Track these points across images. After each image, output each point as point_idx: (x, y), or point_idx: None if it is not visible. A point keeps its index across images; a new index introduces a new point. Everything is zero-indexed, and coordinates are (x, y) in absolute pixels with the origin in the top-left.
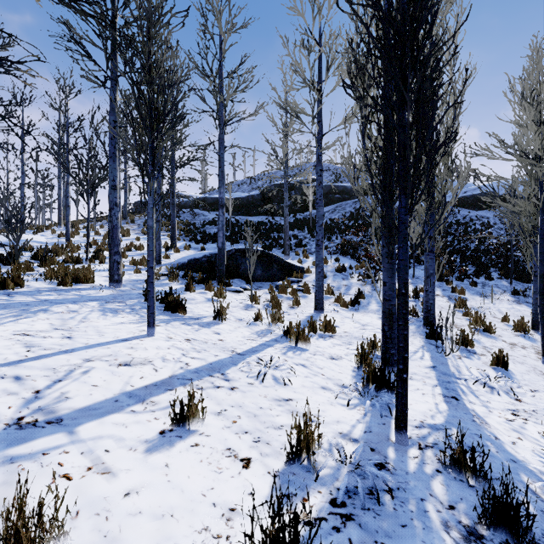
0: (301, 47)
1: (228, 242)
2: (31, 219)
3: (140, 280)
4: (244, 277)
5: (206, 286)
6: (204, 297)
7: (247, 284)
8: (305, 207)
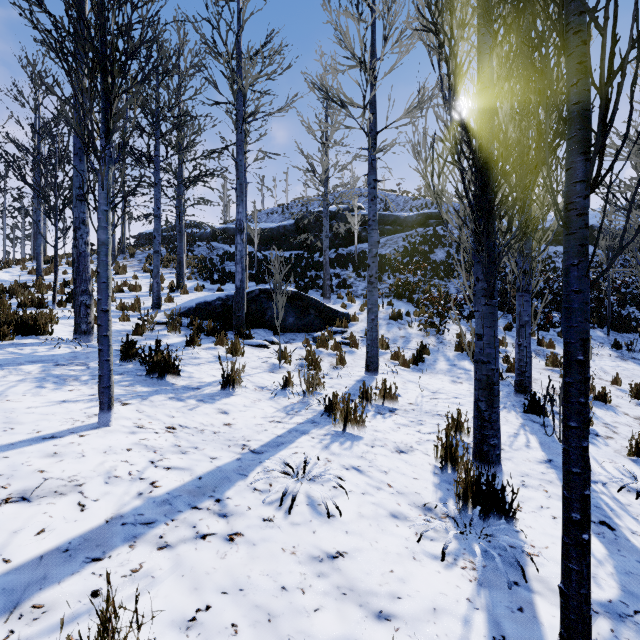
0: (347, 15)
1: (252, 282)
2: (7, 254)
3: (126, 331)
4: (271, 326)
5: (216, 339)
6: (213, 354)
7: (275, 335)
8: (349, 241)
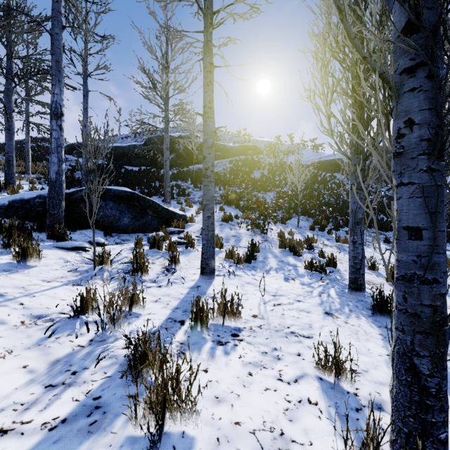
0: None
1: None
2: None
3: None
4: (103, 227)
5: (4, 242)
6: None
7: (107, 236)
8: (188, 161)
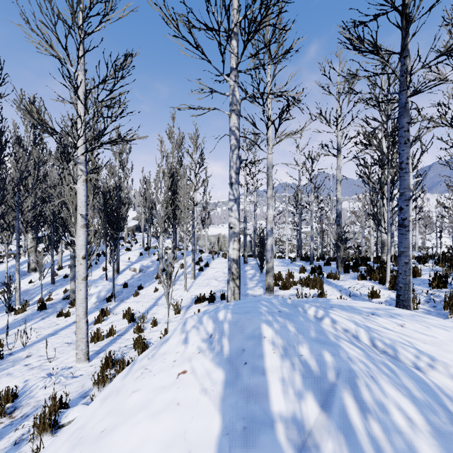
0: None
1: None
2: None
3: None
4: None
5: None
6: None
7: None
8: None
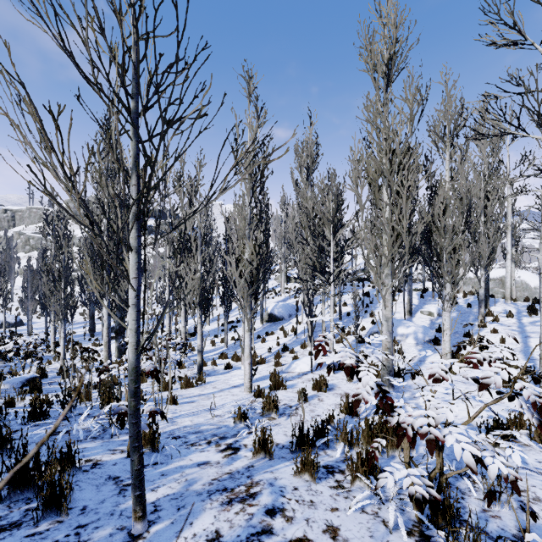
0: None
1: None
2: None
3: None
4: None
5: None
6: None
7: None
8: None
